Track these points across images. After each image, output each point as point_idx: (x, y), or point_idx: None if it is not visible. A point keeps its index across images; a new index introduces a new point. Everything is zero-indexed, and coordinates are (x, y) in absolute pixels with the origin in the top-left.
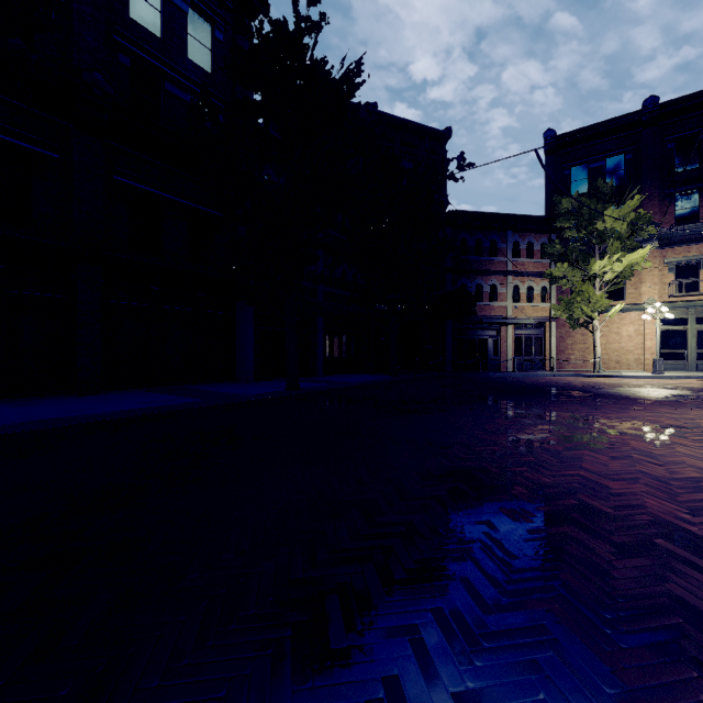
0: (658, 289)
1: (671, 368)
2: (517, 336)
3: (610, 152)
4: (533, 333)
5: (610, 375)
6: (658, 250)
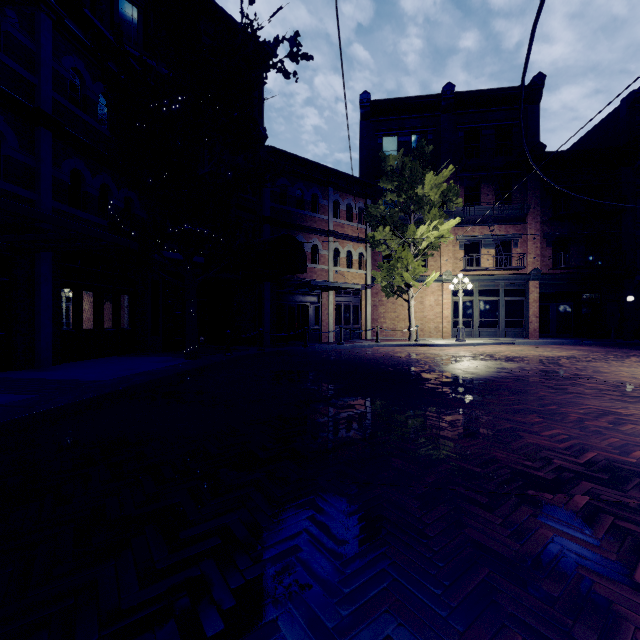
0: (452, 263)
1: None
2: (338, 303)
3: (416, 129)
4: (351, 300)
5: (428, 343)
6: (452, 228)
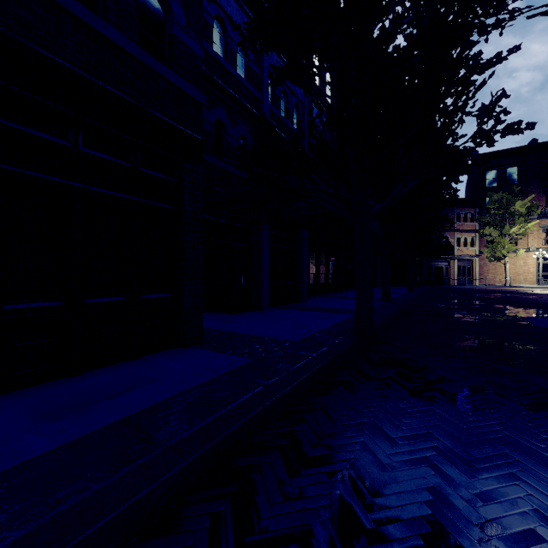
0: (536, 241)
1: (543, 283)
2: (458, 266)
3: (509, 165)
4: (466, 264)
5: (517, 286)
6: (536, 220)
